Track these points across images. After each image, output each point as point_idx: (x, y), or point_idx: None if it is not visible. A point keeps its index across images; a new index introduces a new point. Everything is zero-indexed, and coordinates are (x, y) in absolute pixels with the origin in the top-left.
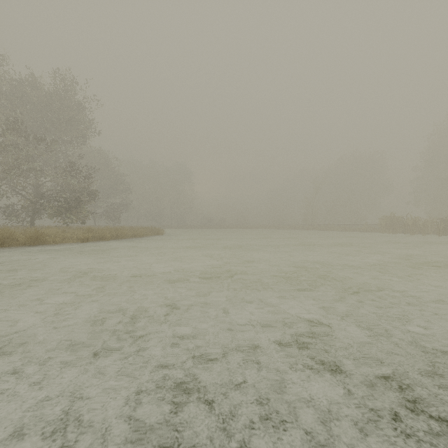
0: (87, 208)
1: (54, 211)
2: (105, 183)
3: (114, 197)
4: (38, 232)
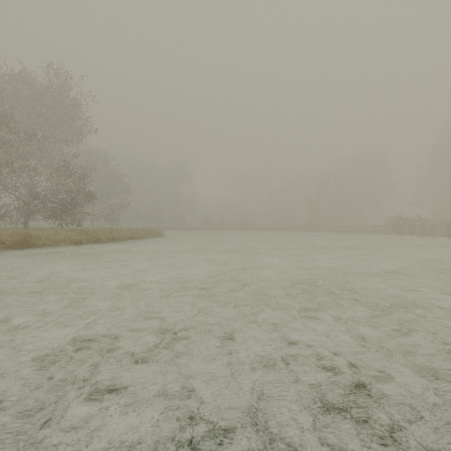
0: (82, 209)
1: (48, 212)
2: (103, 183)
3: (112, 197)
4: (27, 234)
